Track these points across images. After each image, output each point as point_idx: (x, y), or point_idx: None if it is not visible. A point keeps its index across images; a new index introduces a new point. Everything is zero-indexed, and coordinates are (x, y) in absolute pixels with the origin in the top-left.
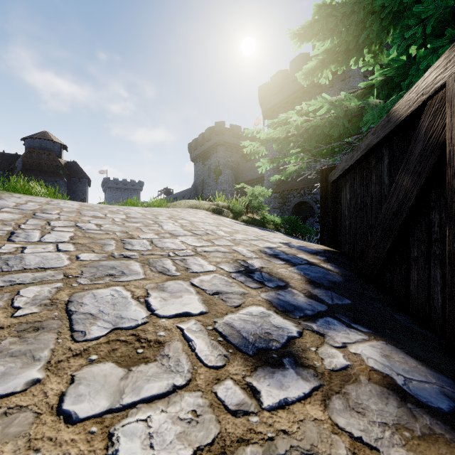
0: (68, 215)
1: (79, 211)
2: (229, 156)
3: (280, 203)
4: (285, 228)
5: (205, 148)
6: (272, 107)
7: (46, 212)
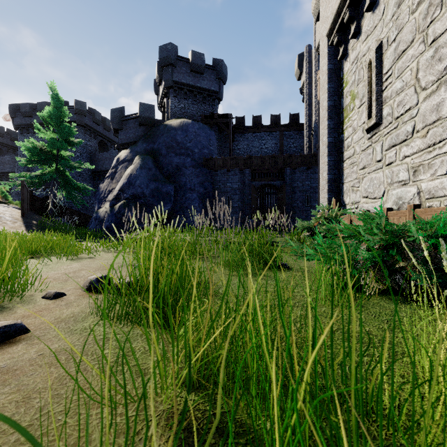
0: None
1: None
2: None
3: None
4: None
5: None
6: (23, 125)
7: None
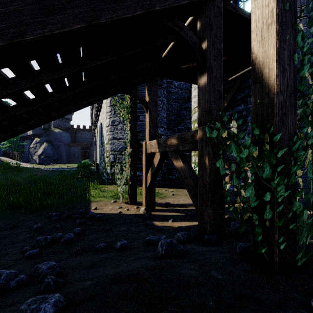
0: None
1: None
2: None
3: None
4: None
5: None
6: None
7: None
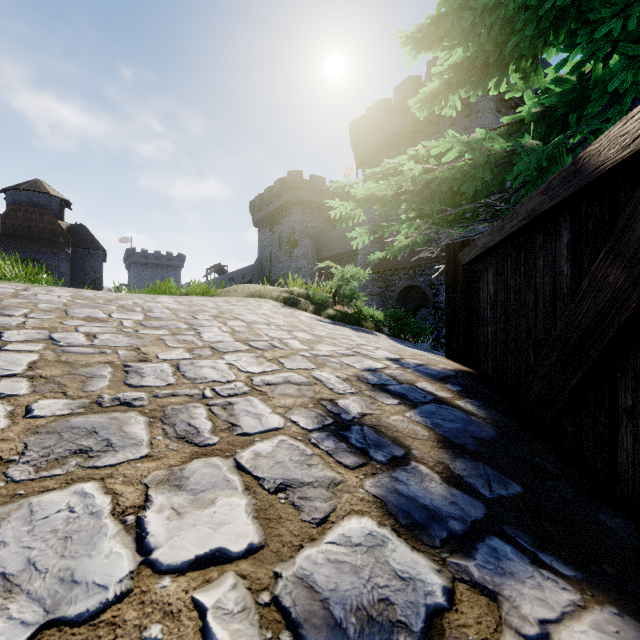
0: (42, 318)
1: (66, 309)
2: (309, 220)
3: (380, 288)
4: (389, 327)
5: (273, 209)
6: (369, 152)
7: (4, 312)
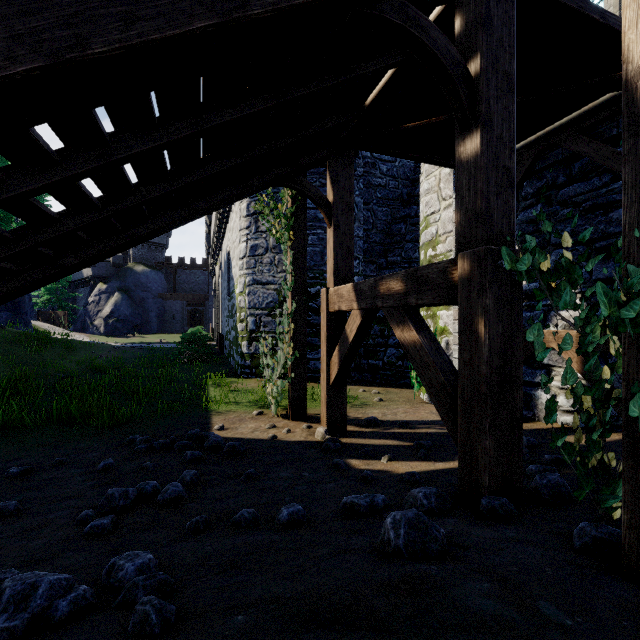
0: None
1: None
2: None
3: None
4: None
5: None
6: None
7: None
